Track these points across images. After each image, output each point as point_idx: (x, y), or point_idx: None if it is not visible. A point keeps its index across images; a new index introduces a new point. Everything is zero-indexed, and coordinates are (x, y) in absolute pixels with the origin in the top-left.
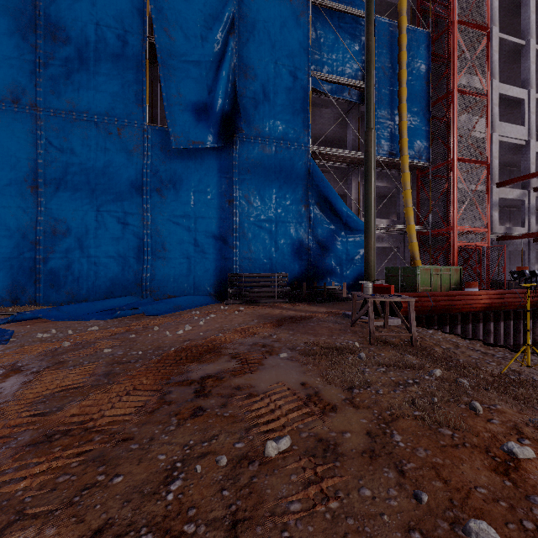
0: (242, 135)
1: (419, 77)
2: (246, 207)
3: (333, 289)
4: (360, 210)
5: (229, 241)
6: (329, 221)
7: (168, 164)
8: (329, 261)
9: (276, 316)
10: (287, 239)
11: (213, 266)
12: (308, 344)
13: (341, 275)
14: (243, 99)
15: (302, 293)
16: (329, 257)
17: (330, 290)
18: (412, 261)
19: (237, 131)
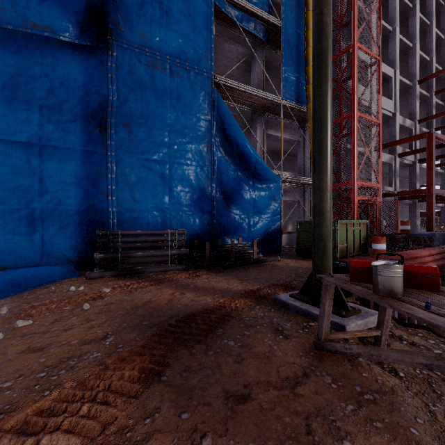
0: (122, 39)
1: None
2: (128, 139)
3: (240, 248)
4: (264, 160)
5: (102, 185)
6: (236, 167)
7: None
8: (236, 213)
9: (160, 313)
10: (184, 185)
11: (75, 220)
12: None
13: (249, 230)
14: None
15: (204, 255)
16: (235, 210)
17: (238, 249)
18: None
19: (111, 25)
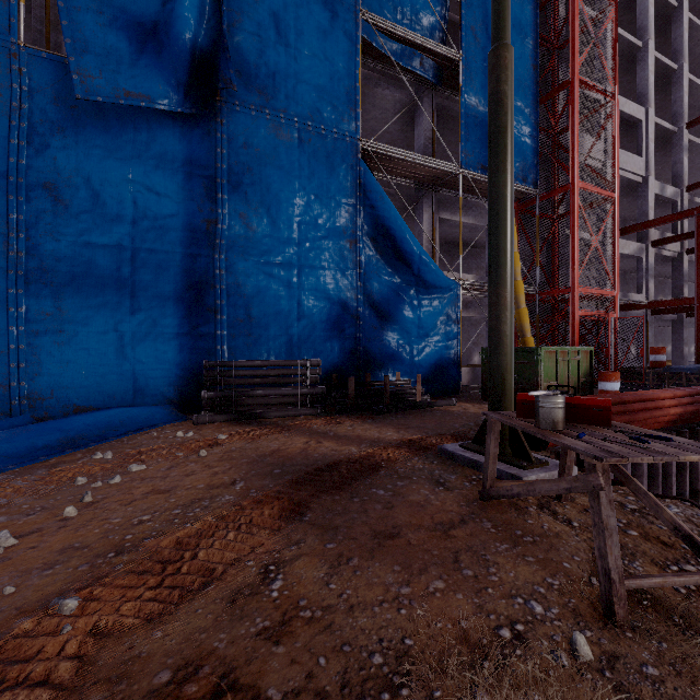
0: (234, 100)
1: (523, 55)
2: (243, 235)
3: (398, 386)
4: (435, 258)
5: (209, 299)
6: (391, 270)
7: (72, 134)
8: (392, 337)
9: (293, 461)
10: (319, 298)
11: (175, 347)
12: (400, 654)
13: (411, 361)
14: (236, 32)
15: (346, 396)
16: (390, 331)
17: (395, 388)
18: (520, 339)
19: (222, 84)
